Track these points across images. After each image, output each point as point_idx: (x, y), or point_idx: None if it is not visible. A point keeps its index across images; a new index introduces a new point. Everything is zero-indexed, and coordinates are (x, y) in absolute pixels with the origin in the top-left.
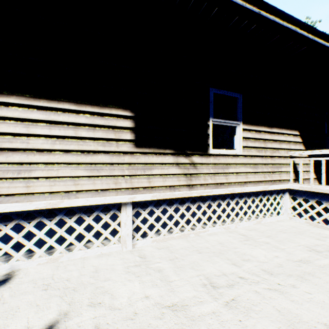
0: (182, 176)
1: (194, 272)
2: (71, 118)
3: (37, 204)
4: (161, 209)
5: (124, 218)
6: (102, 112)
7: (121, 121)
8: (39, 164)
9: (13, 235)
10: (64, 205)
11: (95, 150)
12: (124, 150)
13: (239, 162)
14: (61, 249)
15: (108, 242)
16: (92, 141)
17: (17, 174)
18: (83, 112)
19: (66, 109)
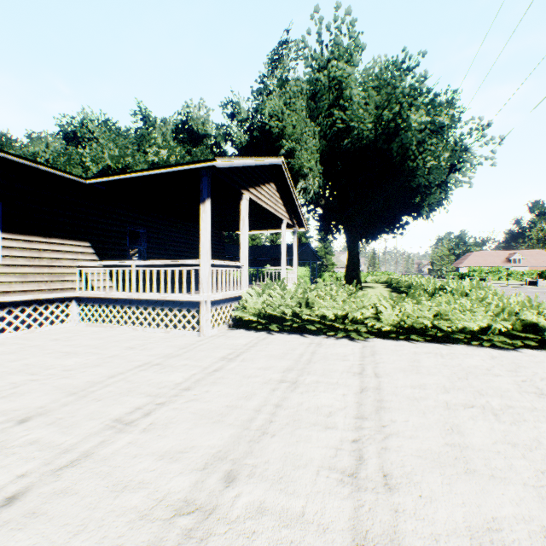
0: None
1: None
2: None
3: None
4: None
5: None
6: None
7: None
8: None
9: None
10: None
11: None
12: None
13: None
14: None
15: None
16: None
17: None
18: None
19: None
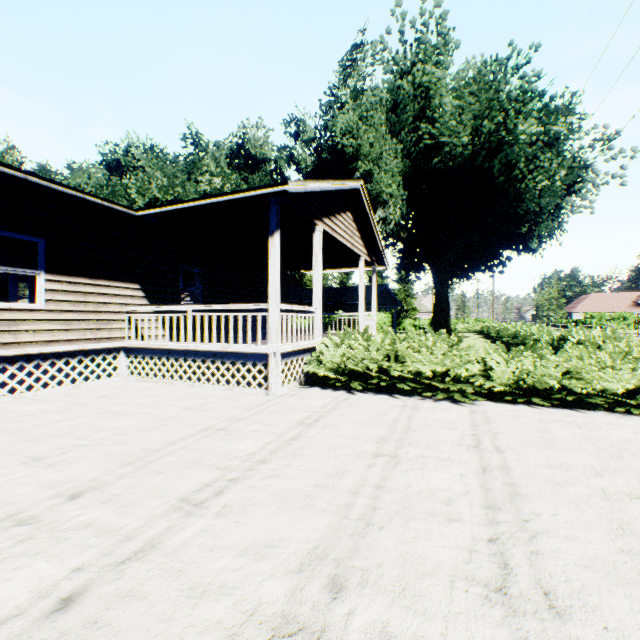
0: None
1: None
2: None
3: None
4: None
5: None
6: None
7: None
8: None
9: None
10: None
11: None
12: None
13: (40, 318)
14: None
15: None
16: None
17: None
18: None
19: None
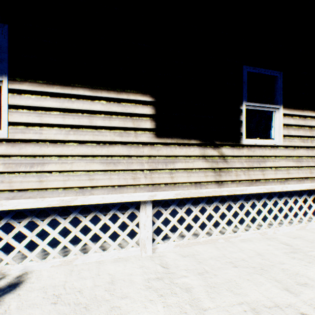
0: (209, 171)
1: (233, 297)
2: (86, 105)
3: (49, 201)
4: (184, 209)
5: (143, 219)
6: (118, 98)
7: (139, 108)
8: (52, 156)
9: (27, 233)
10: (77, 203)
11: (111, 141)
12: (143, 141)
13: (278, 154)
14: (75, 251)
15: (126, 243)
16: (108, 131)
17: (29, 167)
18: (98, 99)
19: (80, 95)
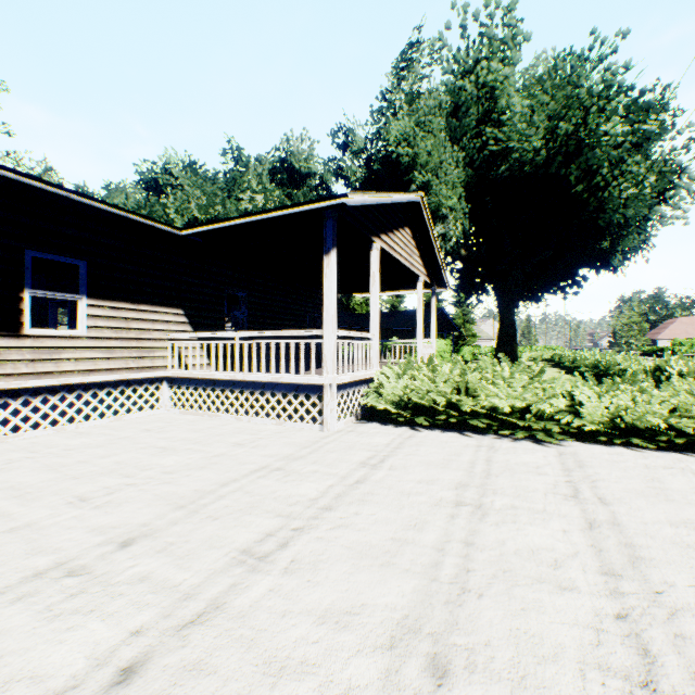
0: None
1: None
2: None
3: None
4: None
5: None
6: None
7: None
8: None
9: None
10: None
11: None
12: None
13: (82, 346)
14: None
15: None
16: None
17: None
18: None
19: None
